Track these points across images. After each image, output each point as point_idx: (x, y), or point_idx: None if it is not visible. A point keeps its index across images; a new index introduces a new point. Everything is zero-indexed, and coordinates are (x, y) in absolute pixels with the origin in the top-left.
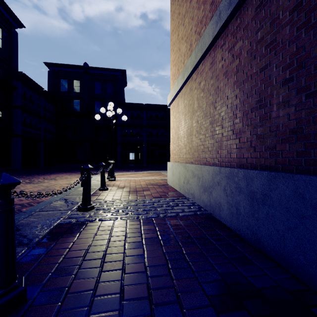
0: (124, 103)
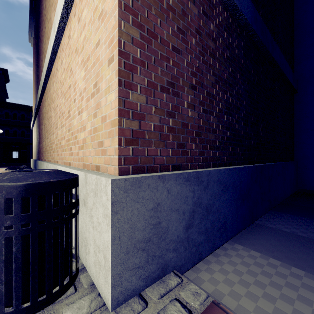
0: (4, 102)
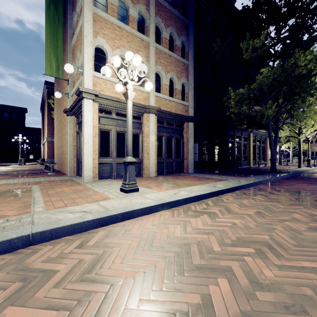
0: (26, 127)
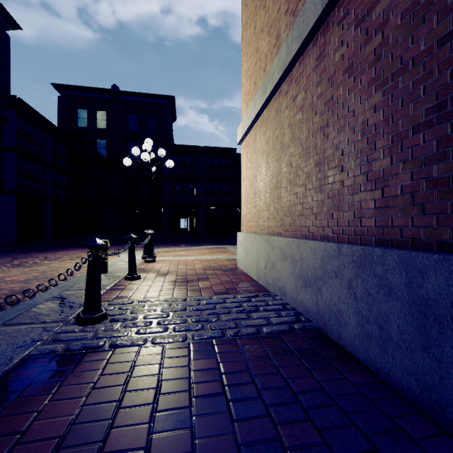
0: (171, 145)
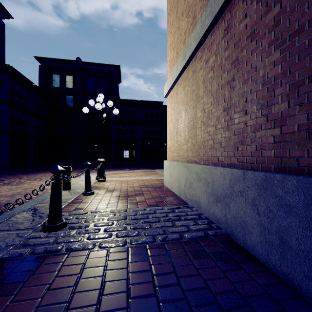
0: (118, 100)
